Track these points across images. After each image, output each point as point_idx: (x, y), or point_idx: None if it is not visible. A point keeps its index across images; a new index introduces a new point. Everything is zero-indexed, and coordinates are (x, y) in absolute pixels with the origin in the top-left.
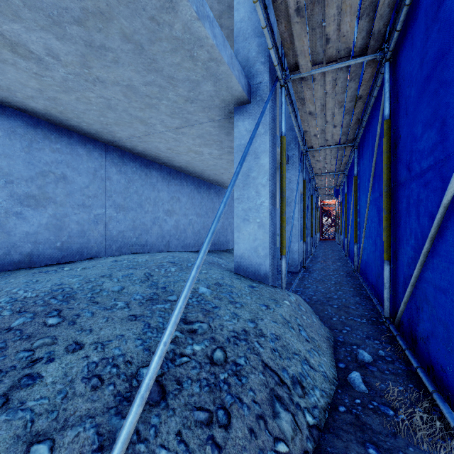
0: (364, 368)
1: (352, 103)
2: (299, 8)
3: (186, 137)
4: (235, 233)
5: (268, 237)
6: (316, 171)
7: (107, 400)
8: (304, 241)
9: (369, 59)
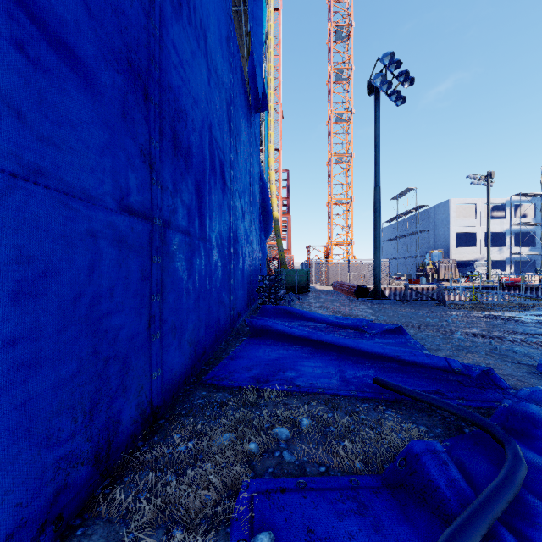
0: None
1: None
2: None
3: None
4: None
5: None
6: None
7: None
8: None
9: None
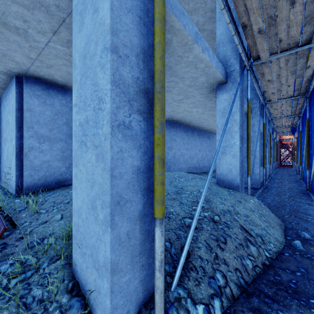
0: (304, 241)
1: (302, 71)
2: (260, 31)
3: (184, 104)
4: (217, 160)
5: (239, 163)
6: (274, 115)
7: (174, 225)
8: (264, 167)
9: (313, 45)
